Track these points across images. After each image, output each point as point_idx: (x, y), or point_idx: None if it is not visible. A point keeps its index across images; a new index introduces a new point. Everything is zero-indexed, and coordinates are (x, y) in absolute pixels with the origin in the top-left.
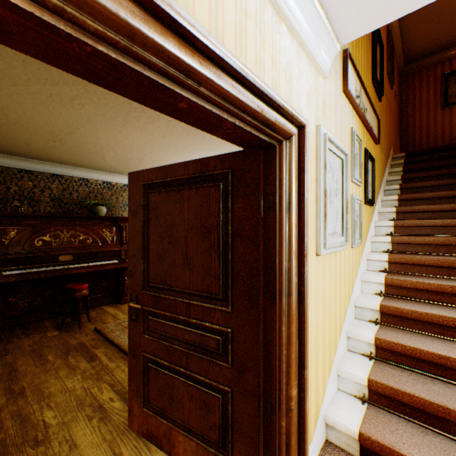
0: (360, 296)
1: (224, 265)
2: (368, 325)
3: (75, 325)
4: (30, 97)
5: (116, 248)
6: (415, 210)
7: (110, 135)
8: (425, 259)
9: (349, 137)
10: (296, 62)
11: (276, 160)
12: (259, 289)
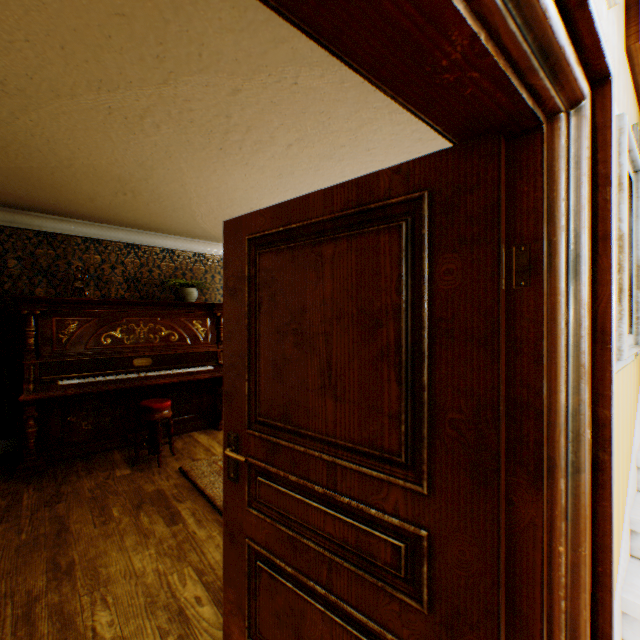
0: None
1: (410, 393)
2: None
3: (154, 460)
4: (81, 117)
5: (211, 348)
6: None
7: (201, 178)
8: None
9: None
10: None
11: (541, 158)
12: (500, 454)
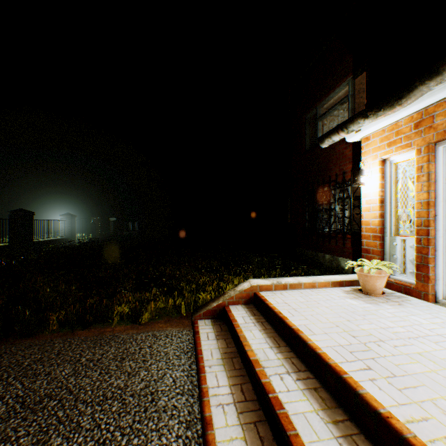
0: None
1: None
2: None
3: None
4: None
5: None
6: None
7: None
8: None
9: None
10: None
11: None
12: None
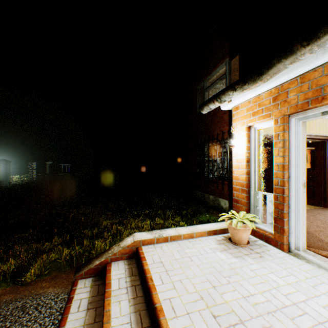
0: None
1: (312, 163)
2: None
3: None
4: None
5: None
6: None
7: None
8: None
9: None
10: None
11: (325, 144)
12: (321, 166)
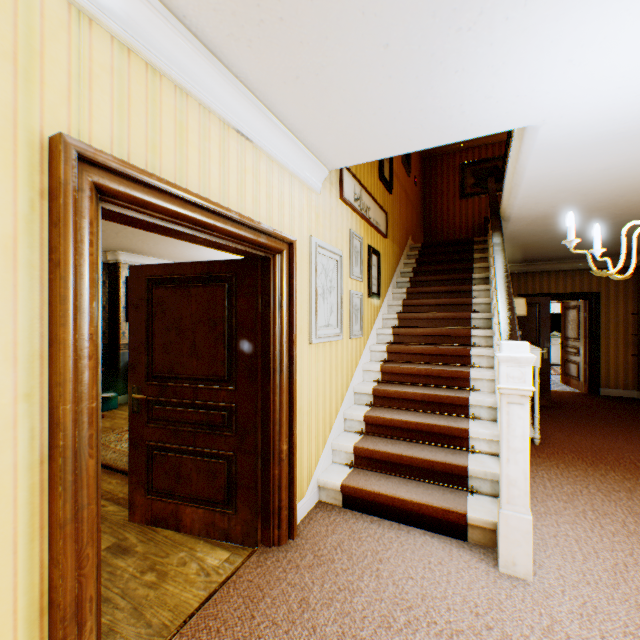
0: (360, 384)
1: (230, 352)
2: (363, 408)
3: None
4: None
5: None
6: (417, 304)
7: None
8: (414, 348)
9: (348, 238)
10: (288, 190)
11: (271, 269)
12: (258, 369)
